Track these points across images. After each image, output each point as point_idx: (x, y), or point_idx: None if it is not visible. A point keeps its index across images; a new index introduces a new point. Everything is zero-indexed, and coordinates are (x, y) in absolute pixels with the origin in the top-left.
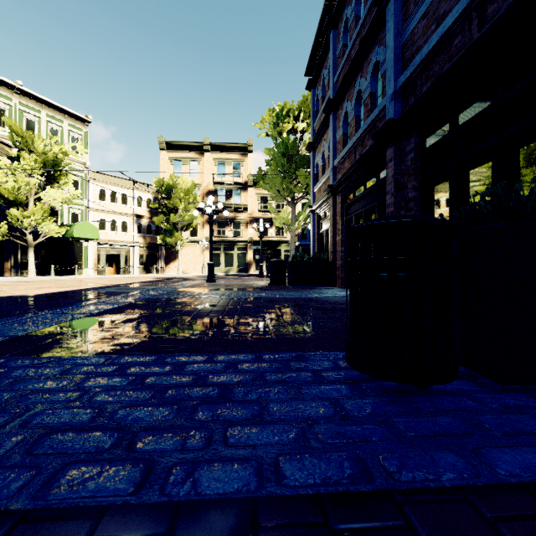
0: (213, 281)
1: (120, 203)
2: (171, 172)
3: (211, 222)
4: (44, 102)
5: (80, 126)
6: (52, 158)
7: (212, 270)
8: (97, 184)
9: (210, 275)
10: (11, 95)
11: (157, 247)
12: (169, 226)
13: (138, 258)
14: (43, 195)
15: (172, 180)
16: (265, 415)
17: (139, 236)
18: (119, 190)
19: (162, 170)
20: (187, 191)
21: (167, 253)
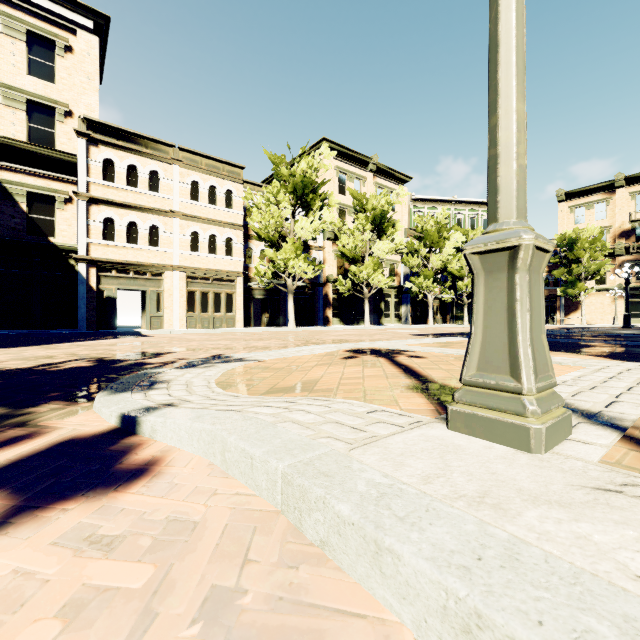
0: (628, 328)
1: None
2: (570, 221)
3: (626, 283)
4: (467, 202)
5: None
6: None
7: (627, 319)
8: None
9: (625, 323)
10: (450, 207)
11: (555, 298)
12: (570, 278)
13: None
14: None
15: (574, 234)
16: (637, 335)
17: None
18: None
19: (559, 222)
20: (592, 240)
21: (565, 304)
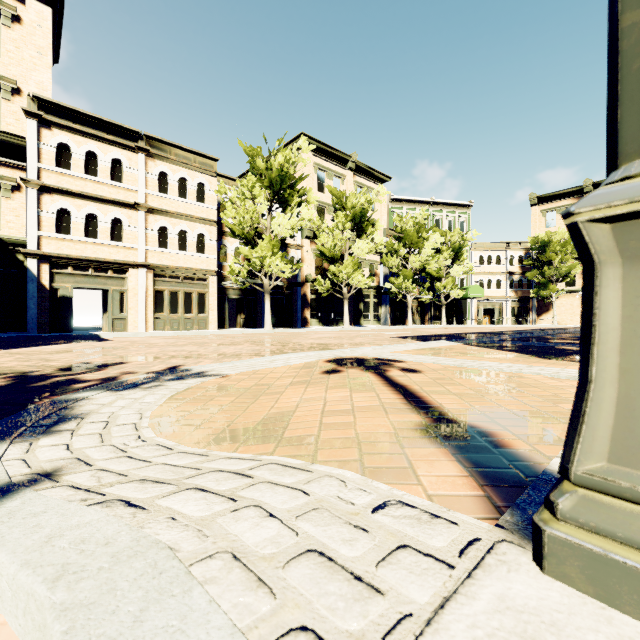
0: None
1: (494, 265)
2: (542, 224)
3: None
4: (445, 204)
5: (465, 211)
6: (457, 245)
7: None
8: (477, 252)
9: None
10: (428, 208)
11: (528, 300)
12: (543, 280)
13: (510, 310)
14: (451, 271)
15: (547, 237)
16: None
17: (511, 291)
18: (493, 253)
19: (532, 225)
20: (563, 243)
21: (538, 305)
